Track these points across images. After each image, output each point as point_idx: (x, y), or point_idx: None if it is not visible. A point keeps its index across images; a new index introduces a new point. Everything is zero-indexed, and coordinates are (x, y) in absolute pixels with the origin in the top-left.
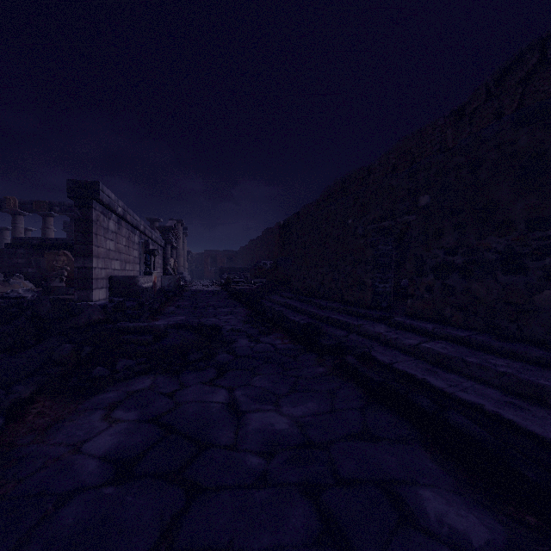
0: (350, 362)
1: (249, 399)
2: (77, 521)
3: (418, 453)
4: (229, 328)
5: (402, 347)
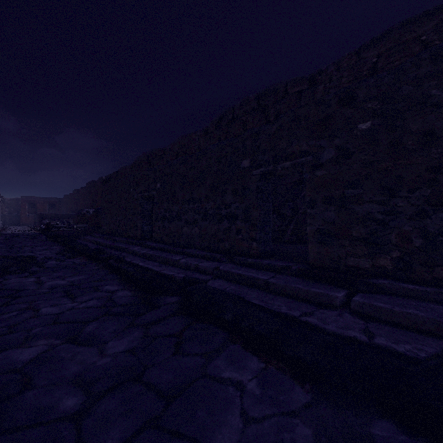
0: (110, 261)
1: (48, 279)
2: None
3: (115, 281)
4: (43, 257)
5: (140, 254)
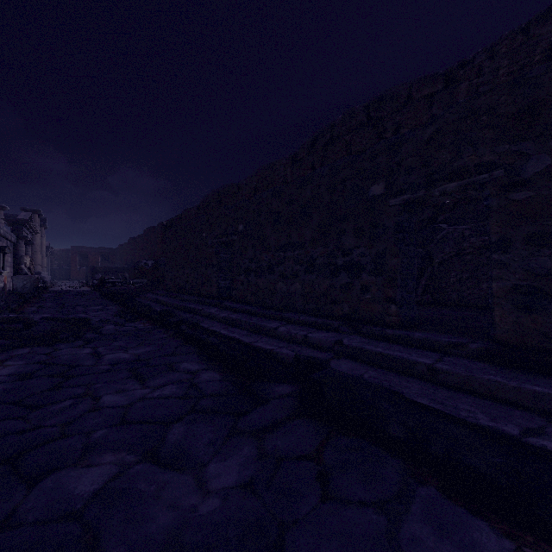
0: (182, 328)
1: (107, 350)
2: (5, 388)
3: (193, 356)
4: (98, 320)
5: (219, 319)
